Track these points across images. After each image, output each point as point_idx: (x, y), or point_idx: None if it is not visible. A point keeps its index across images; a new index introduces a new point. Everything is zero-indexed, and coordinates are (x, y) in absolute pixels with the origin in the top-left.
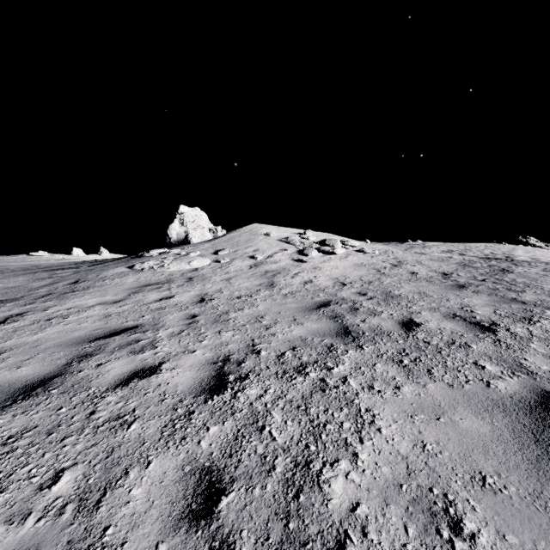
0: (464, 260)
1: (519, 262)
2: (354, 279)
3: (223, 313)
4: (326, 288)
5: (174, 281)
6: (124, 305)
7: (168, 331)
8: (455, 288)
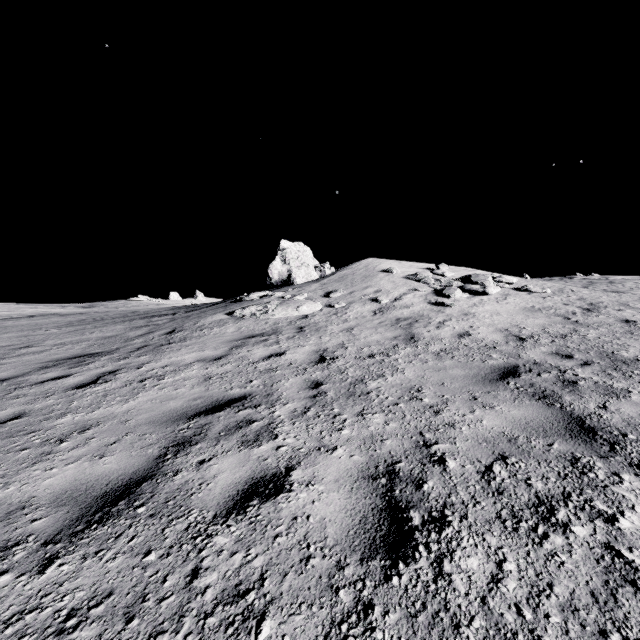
0: None
1: None
2: (534, 331)
3: (356, 380)
4: (495, 344)
5: (281, 331)
6: (226, 363)
7: (288, 407)
8: None
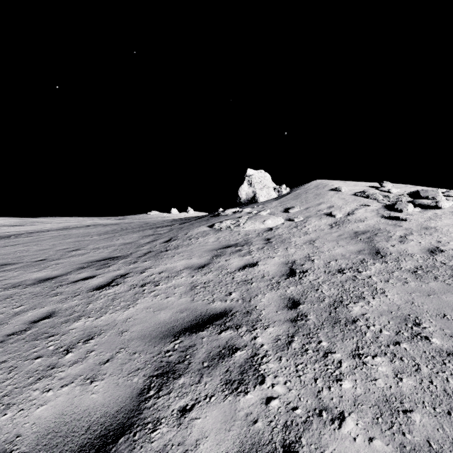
0: None
1: None
2: None
3: (335, 301)
4: None
5: (251, 242)
6: (208, 272)
7: (269, 333)
8: None
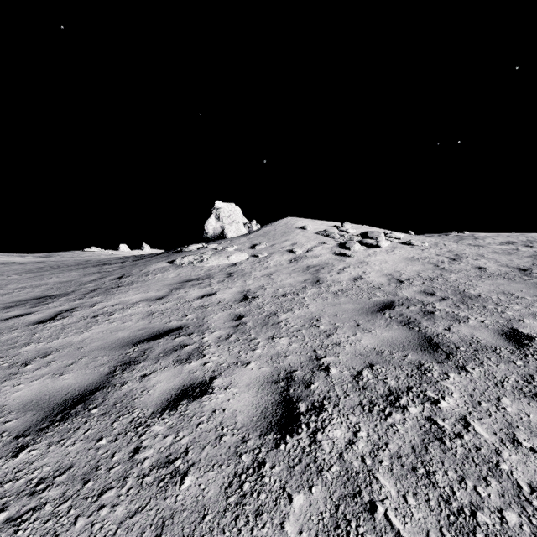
0: (536, 253)
1: None
2: (411, 275)
3: (270, 314)
4: (380, 285)
5: (213, 276)
6: (166, 302)
7: (215, 334)
8: None
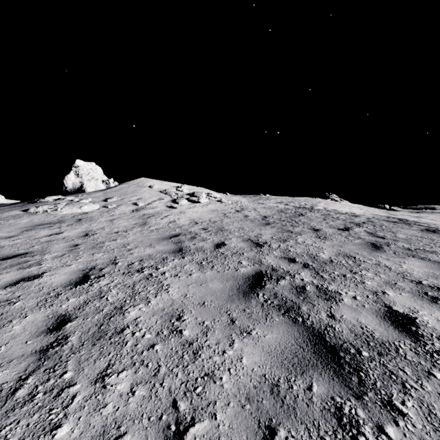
0: (283, 208)
1: (314, 210)
2: (205, 220)
3: (100, 242)
4: (183, 225)
5: (65, 221)
6: (17, 239)
7: (53, 255)
8: (263, 225)
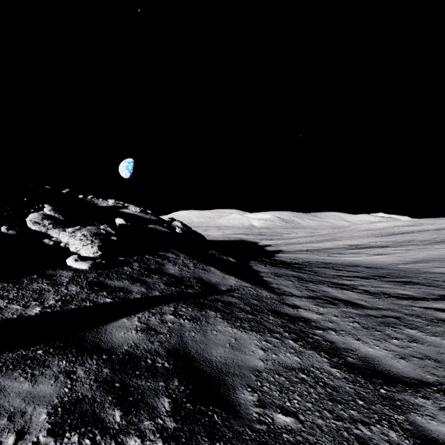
0: None
1: None
2: None
3: None
4: None
5: None
6: None
7: None
8: None
